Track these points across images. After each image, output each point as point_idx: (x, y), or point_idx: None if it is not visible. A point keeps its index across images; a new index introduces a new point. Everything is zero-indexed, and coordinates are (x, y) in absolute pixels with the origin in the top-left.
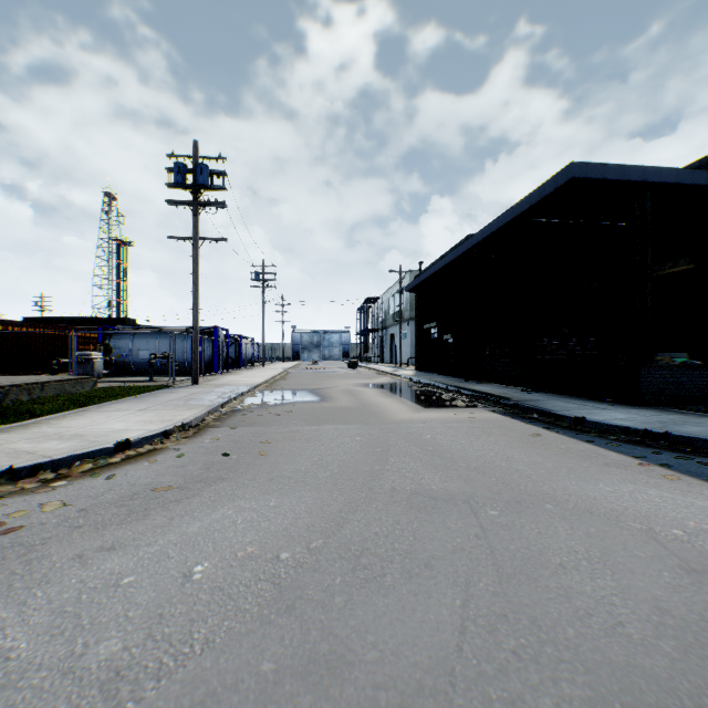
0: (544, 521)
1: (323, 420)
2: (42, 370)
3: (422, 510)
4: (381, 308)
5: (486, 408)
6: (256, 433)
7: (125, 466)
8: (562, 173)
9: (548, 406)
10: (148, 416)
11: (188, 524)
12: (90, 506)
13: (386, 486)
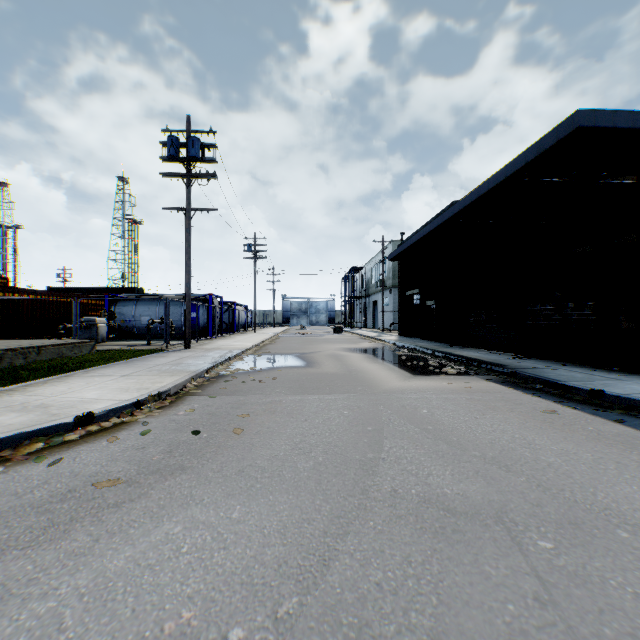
0: (632, 567)
1: (308, 389)
2: (55, 334)
3: (439, 535)
4: (364, 277)
5: (479, 376)
6: (235, 403)
7: (80, 446)
8: (565, 123)
9: (551, 375)
10: (127, 383)
11: (114, 552)
12: (6, 510)
13: (384, 486)
